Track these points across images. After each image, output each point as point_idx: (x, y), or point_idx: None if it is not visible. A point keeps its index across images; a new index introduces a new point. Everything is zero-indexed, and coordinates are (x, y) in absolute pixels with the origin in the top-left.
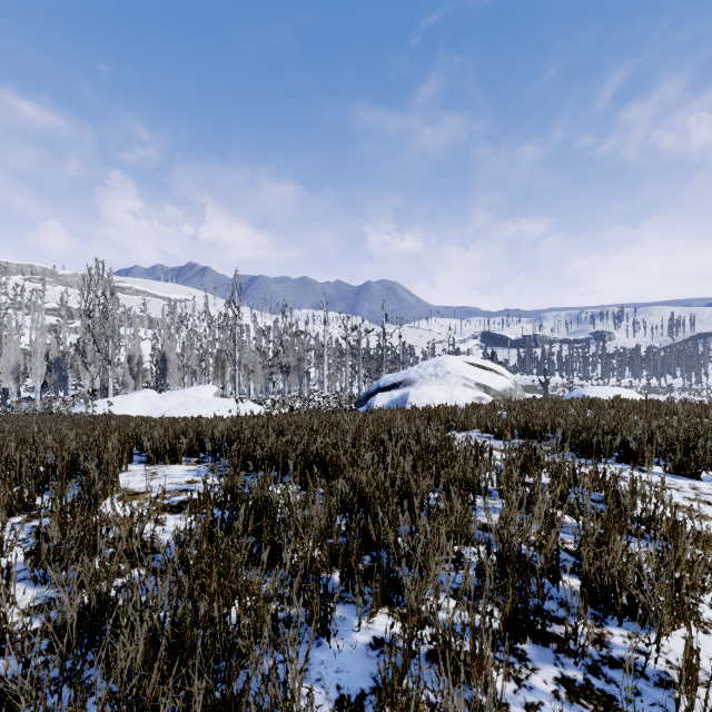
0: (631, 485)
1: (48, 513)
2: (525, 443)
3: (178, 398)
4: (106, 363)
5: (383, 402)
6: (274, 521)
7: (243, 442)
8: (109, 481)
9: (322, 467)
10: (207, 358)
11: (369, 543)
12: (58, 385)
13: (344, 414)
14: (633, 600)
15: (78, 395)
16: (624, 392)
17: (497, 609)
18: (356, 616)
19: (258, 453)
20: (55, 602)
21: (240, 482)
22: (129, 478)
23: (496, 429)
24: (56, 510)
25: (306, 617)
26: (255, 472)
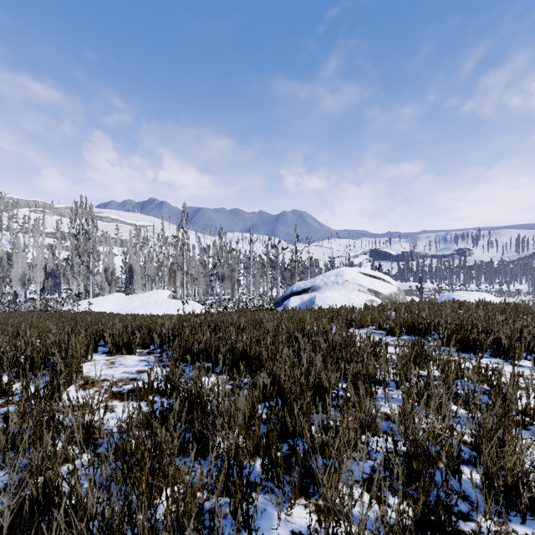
0: (511, 380)
1: (14, 402)
2: (415, 340)
3: (141, 299)
4: (88, 273)
5: (295, 303)
6: (204, 413)
7: (183, 338)
8: (73, 371)
9: (246, 361)
10: (163, 269)
11: (287, 432)
12: (53, 289)
13: (265, 313)
14: (534, 498)
15: (68, 296)
16: (485, 296)
17: (405, 501)
18: (276, 508)
19: (195, 347)
20: (5, 491)
21: (178, 374)
22: (92, 367)
23: (387, 327)
24: (21, 399)
25: (230, 509)
26: (193, 363)
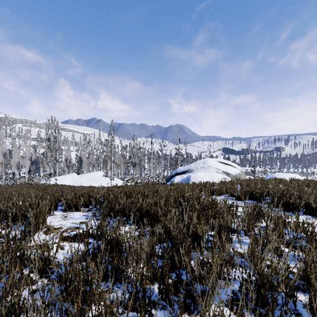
0: None
1: None
2: (255, 204)
3: (86, 177)
4: (55, 161)
5: (178, 180)
6: (120, 252)
7: (109, 201)
8: (40, 222)
9: (148, 216)
10: (99, 159)
11: (175, 265)
12: (35, 171)
13: (160, 186)
14: None
15: (44, 175)
16: (294, 175)
17: None
18: None
19: (117, 207)
20: None
21: (105, 225)
22: (53, 219)
23: (235, 195)
24: (4, 241)
25: None
26: (115, 217)
